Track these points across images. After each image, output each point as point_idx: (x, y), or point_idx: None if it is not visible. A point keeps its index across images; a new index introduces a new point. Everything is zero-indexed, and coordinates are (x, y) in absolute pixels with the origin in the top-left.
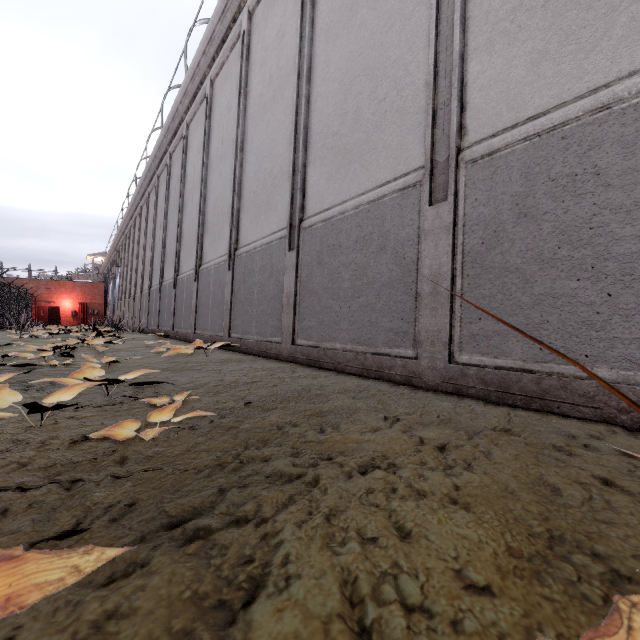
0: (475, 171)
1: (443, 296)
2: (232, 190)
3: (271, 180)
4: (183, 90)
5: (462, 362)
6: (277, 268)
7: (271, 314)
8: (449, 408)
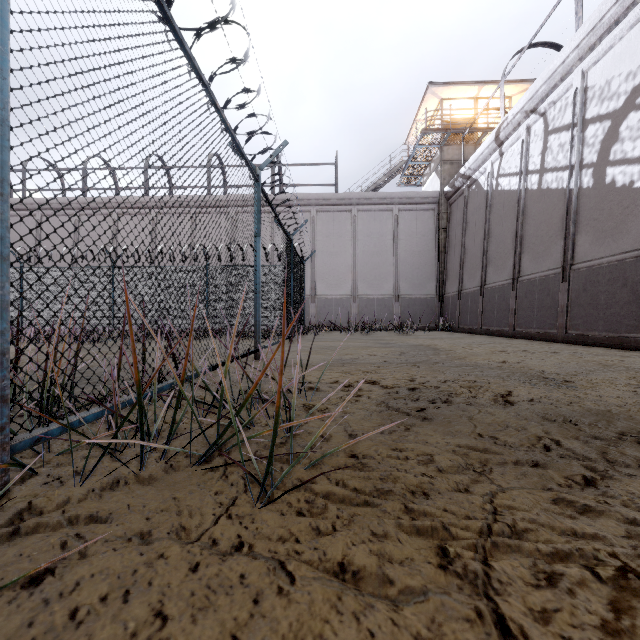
0: None
1: None
2: None
3: None
4: None
5: None
6: None
7: None
8: None
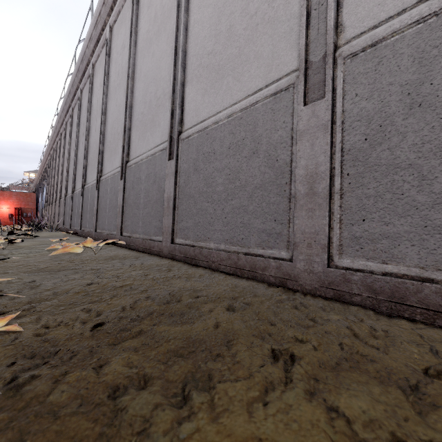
0: (355, 65)
1: (321, 196)
2: (124, 112)
3: (155, 101)
4: (88, 36)
5: (343, 266)
6: (159, 176)
7: (154, 216)
8: (344, 328)
